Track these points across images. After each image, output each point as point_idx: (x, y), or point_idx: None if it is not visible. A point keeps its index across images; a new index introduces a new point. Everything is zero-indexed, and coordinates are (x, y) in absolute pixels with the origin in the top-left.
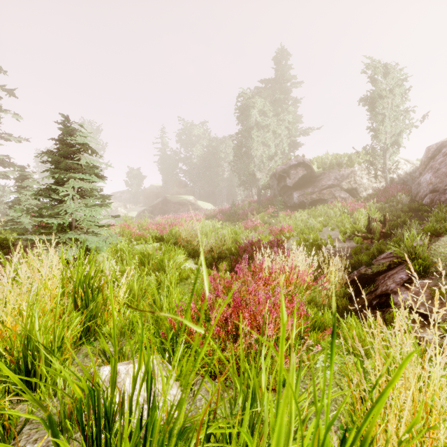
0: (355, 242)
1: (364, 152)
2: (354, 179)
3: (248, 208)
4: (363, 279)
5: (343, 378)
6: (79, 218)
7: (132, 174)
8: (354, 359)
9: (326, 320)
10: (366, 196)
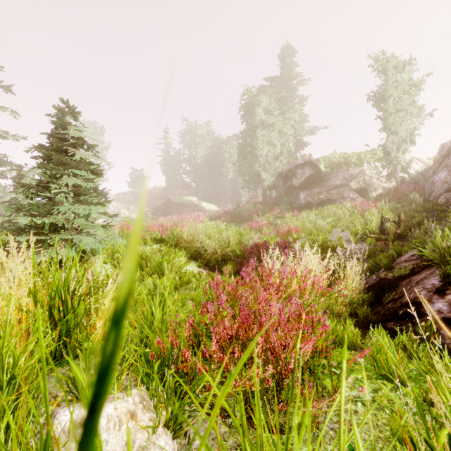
0: (367, 243)
1: (374, 150)
2: (363, 178)
3: (253, 209)
4: (383, 284)
5: (379, 413)
6: (72, 217)
7: (135, 175)
8: (388, 385)
9: (348, 334)
10: (376, 196)
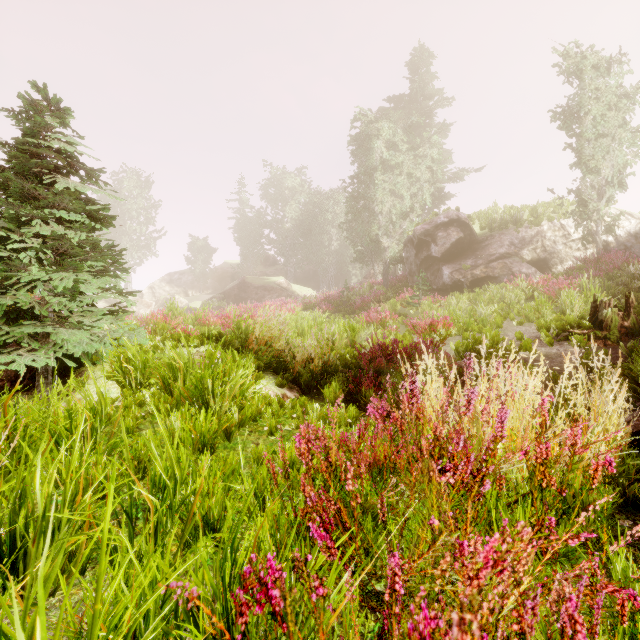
0: (573, 344)
1: (562, 199)
2: (542, 244)
3: (369, 292)
4: None
5: None
6: (45, 294)
7: (196, 246)
8: None
9: None
10: (562, 272)
